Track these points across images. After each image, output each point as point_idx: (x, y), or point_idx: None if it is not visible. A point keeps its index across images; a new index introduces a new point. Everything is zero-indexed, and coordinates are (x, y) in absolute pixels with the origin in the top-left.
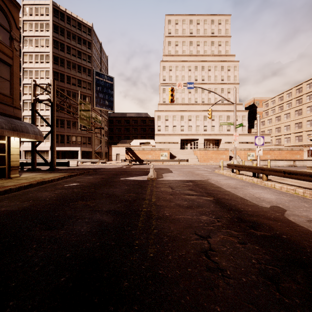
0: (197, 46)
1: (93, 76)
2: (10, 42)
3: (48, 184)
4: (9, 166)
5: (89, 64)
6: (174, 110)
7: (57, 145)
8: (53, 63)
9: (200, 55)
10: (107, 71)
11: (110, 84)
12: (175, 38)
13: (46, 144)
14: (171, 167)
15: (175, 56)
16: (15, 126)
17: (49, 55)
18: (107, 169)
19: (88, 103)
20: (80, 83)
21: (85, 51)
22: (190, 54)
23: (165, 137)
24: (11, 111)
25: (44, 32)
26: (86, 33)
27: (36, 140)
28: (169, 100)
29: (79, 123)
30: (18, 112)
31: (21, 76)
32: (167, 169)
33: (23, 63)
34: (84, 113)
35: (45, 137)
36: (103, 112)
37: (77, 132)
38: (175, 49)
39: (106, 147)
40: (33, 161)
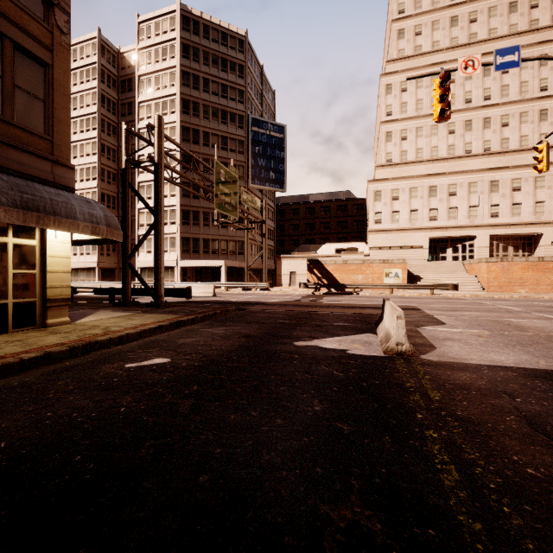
0: (469, 24)
1: (247, 127)
2: (45, 10)
3: (95, 355)
4: (44, 299)
5: (241, 106)
6: (414, 175)
7: (187, 257)
8: (181, 112)
9: (479, 41)
10: (273, 119)
11: (278, 139)
12: (414, 19)
13: (170, 256)
14: (422, 305)
15: (414, 59)
16: (35, 199)
17: (175, 100)
18: (268, 306)
19: (235, 169)
20: (225, 142)
21: (234, 84)
22: (452, 45)
23: (390, 236)
24: (46, 171)
25: (168, 62)
26: (236, 49)
27: (100, 238)
28: (435, 115)
29: (215, 210)
30: (65, 174)
31: (136, 144)
32: (417, 310)
33: (138, 121)
34: (225, 189)
35: (145, 236)
36: (265, 195)
37: (220, 233)
38: (415, 43)
39: (271, 260)
40: (124, 286)
